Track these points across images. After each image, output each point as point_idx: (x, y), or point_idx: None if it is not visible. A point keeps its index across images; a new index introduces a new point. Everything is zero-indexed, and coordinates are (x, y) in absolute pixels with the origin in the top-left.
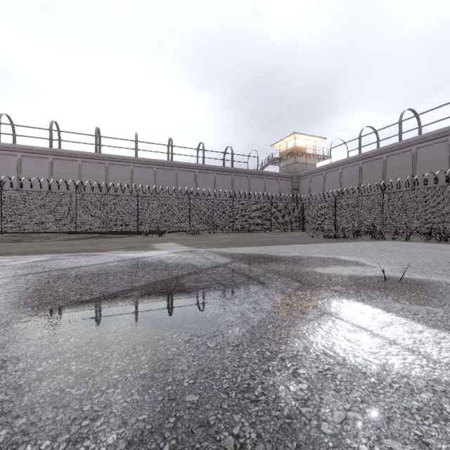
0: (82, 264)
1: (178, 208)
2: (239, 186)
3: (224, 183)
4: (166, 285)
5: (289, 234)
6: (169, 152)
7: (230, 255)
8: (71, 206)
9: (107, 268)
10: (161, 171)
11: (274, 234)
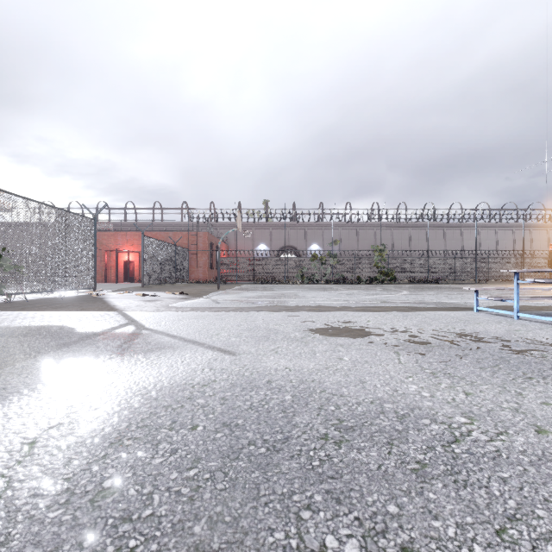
0: None
1: None
2: None
3: None
4: None
5: None
6: None
7: None
8: None
9: None
10: None
11: None
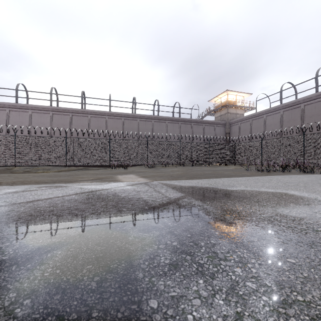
0: (42, 196)
1: (139, 148)
2: (184, 131)
3: (173, 129)
4: (105, 236)
5: (225, 167)
6: (133, 108)
7: (181, 188)
8: (62, 147)
9: (60, 203)
10: (127, 121)
11: (213, 167)
